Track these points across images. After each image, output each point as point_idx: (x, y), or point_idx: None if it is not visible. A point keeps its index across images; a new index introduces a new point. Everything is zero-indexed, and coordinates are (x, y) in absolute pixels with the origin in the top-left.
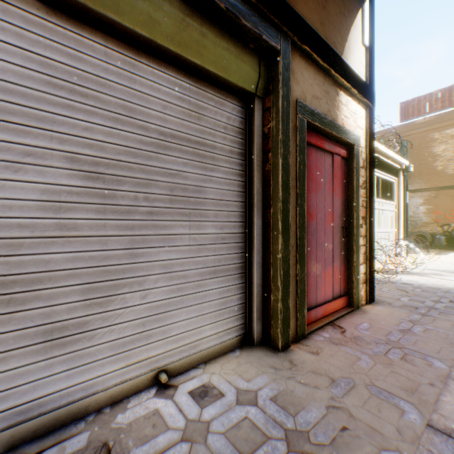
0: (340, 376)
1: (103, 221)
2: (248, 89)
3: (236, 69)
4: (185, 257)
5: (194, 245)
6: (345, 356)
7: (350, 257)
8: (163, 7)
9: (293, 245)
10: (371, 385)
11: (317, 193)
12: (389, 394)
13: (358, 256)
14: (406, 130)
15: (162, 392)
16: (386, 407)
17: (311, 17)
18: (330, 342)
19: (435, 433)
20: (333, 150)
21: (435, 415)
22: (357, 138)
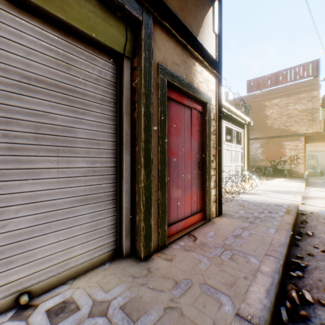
0: (182, 278)
1: None
2: (116, 50)
3: (103, 31)
4: (53, 188)
5: (63, 178)
6: (191, 260)
7: (205, 183)
8: None
9: (155, 176)
10: (204, 283)
11: (178, 136)
12: (215, 290)
13: (210, 183)
14: (250, 99)
15: (20, 314)
16: (210, 302)
17: (172, 2)
18: (183, 250)
19: (240, 320)
20: (191, 105)
21: (243, 304)
22: (209, 98)
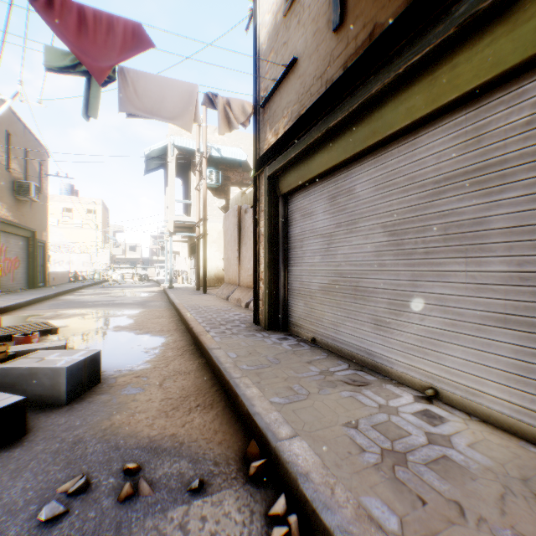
0: None
1: (396, 261)
2: None
3: (512, 46)
4: (459, 295)
5: (471, 284)
6: None
7: None
8: (414, 91)
9: None
10: None
11: None
12: None
13: None
14: None
15: (419, 398)
16: None
17: None
18: None
19: None
20: None
21: None
22: None
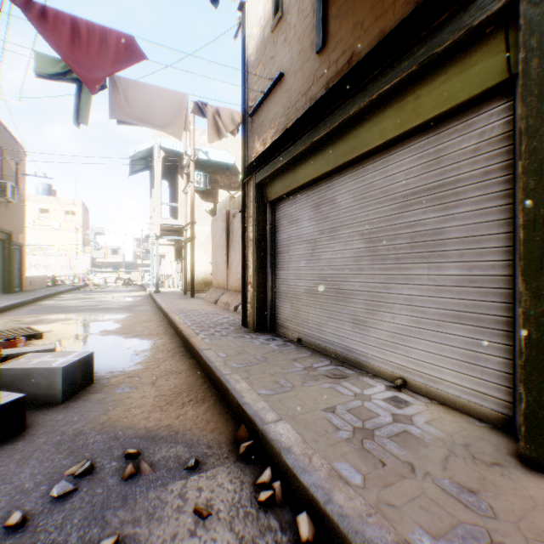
0: (490, 504)
1: (372, 266)
2: (492, 84)
3: (462, 85)
4: (423, 295)
5: (432, 286)
6: None
7: None
8: (386, 115)
9: None
10: (487, 534)
11: None
12: None
13: None
14: None
15: (390, 387)
16: (433, 520)
17: None
18: None
19: (398, 543)
20: None
21: None
22: None
